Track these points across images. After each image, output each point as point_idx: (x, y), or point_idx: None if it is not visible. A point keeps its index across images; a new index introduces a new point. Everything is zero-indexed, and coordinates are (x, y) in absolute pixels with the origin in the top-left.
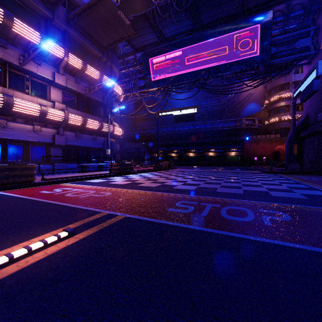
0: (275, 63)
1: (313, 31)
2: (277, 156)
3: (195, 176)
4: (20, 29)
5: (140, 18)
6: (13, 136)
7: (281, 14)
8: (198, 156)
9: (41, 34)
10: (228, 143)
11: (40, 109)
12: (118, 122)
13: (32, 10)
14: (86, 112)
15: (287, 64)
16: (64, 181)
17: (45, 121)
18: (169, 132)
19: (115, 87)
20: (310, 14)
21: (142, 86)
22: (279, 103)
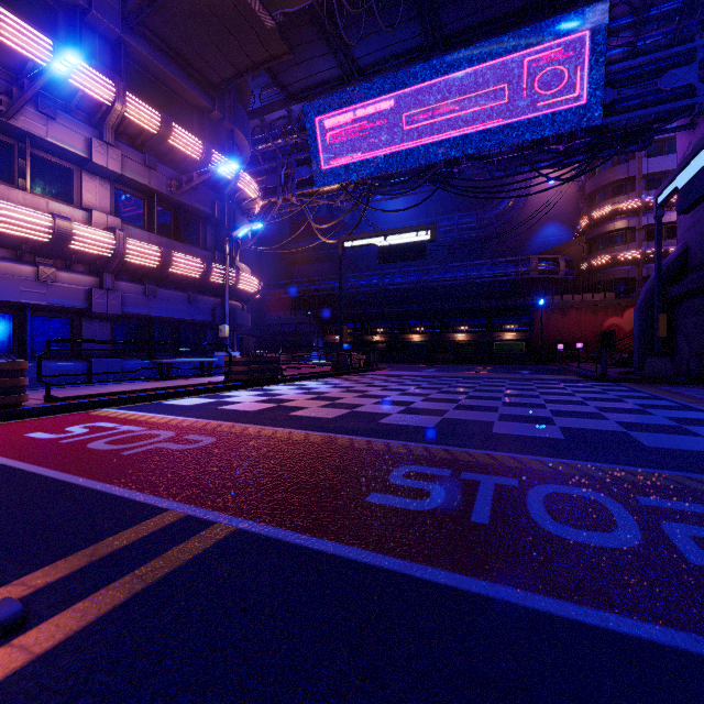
0: (613, 125)
1: (703, 50)
2: (610, 342)
3: (431, 390)
4: None
5: (299, 18)
6: None
7: (628, 12)
8: (432, 342)
9: (55, 43)
10: (498, 313)
11: (52, 225)
12: (254, 265)
13: None
14: (171, 237)
15: (639, 128)
16: (106, 403)
17: (66, 256)
18: (367, 287)
19: (242, 180)
20: (695, 10)
21: (304, 180)
22: (614, 224)
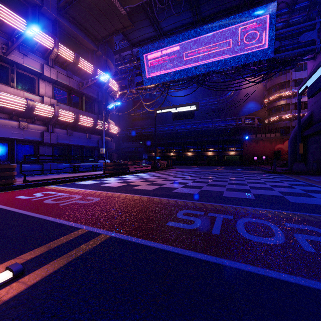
0: (278, 57)
1: (319, 24)
2: (278, 156)
3: (196, 177)
4: (2, 15)
5: (136, 9)
6: None
7: (285, 6)
8: (197, 156)
9: (27, 22)
10: (227, 142)
11: (26, 103)
12: (116, 121)
13: None
14: (79, 108)
15: (290, 59)
16: (50, 183)
17: (32, 117)
18: (167, 131)
19: (111, 82)
20: (316, 6)
21: (139, 82)
22: (279, 102)
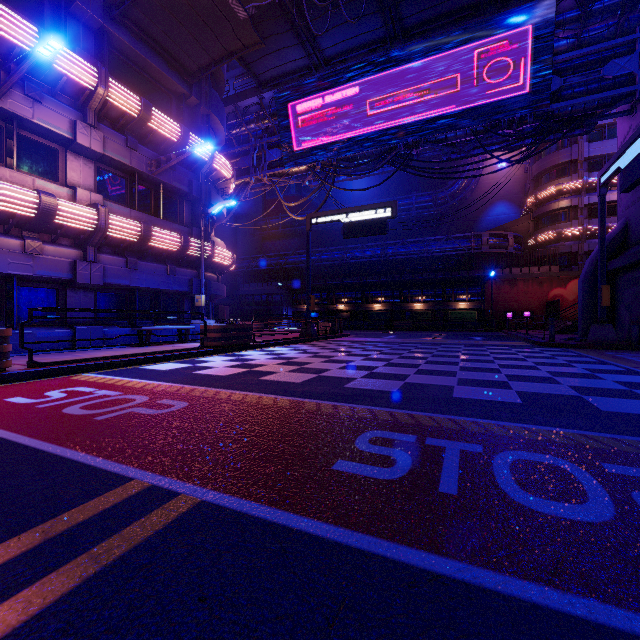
0: (559, 111)
1: None
2: (555, 311)
3: (392, 355)
4: None
5: (270, 11)
6: None
7: (573, 6)
8: (392, 311)
9: (40, 30)
10: (452, 284)
11: (38, 201)
12: (229, 241)
13: None
14: (151, 213)
15: (584, 113)
16: (86, 368)
17: (52, 230)
18: (333, 260)
19: (217, 160)
20: (636, 4)
21: (275, 162)
22: (558, 203)
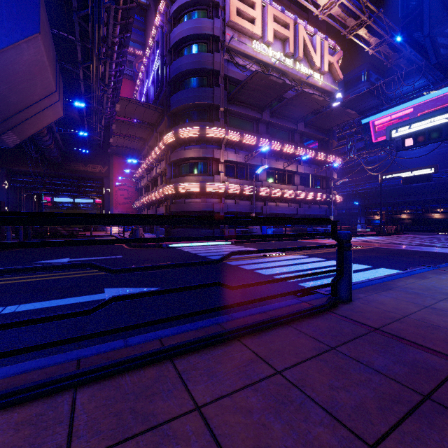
0: None
1: None
2: None
3: (426, 240)
4: (286, 149)
5: (362, 95)
6: (281, 211)
7: None
8: None
9: (295, 146)
10: None
11: (294, 193)
12: None
13: (286, 130)
14: (313, 187)
15: None
16: (318, 238)
17: (293, 200)
18: (396, 185)
19: (336, 160)
20: None
21: (360, 147)
22: None
